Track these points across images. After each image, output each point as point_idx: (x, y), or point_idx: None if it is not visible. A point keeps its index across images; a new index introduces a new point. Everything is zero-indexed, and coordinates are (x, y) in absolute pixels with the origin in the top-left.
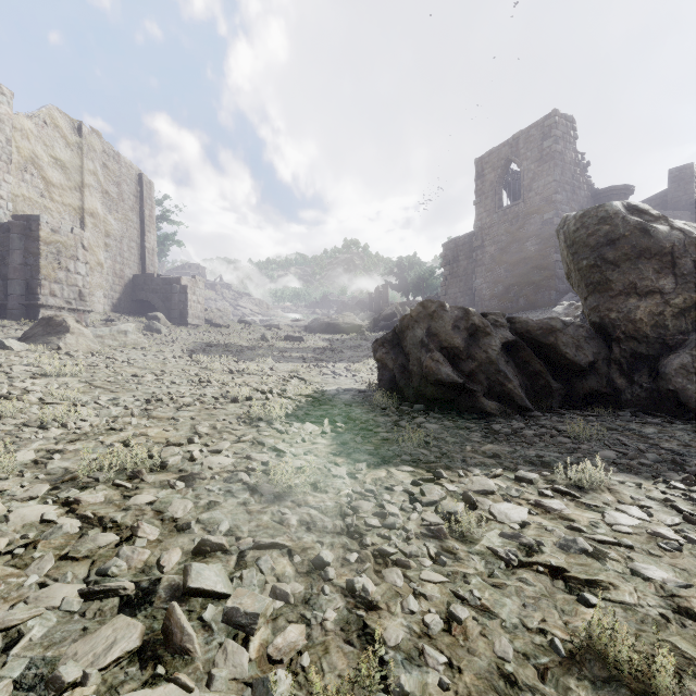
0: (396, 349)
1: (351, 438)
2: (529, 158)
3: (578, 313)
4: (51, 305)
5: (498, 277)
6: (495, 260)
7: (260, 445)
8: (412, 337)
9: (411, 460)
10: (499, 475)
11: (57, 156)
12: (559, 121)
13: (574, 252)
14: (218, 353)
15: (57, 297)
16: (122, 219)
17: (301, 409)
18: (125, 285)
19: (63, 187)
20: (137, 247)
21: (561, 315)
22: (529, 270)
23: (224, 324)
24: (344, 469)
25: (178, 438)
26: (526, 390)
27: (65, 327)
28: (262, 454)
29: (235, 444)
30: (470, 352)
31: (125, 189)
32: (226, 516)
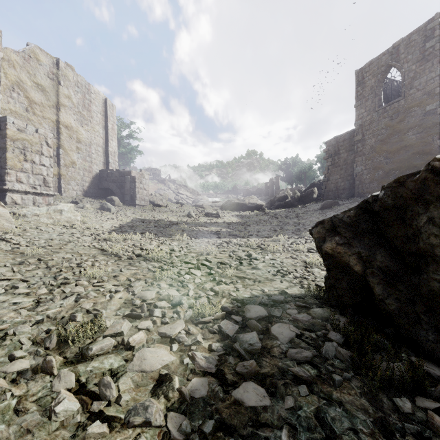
0: (366, 239)
1: None
2: (409, 60)
3: None
4: (16, 189)
5: (378, 164)
6: (375, 150)
7: None
8: (439, 220)
9: None
10: None
11: (39, 81)
12: None
13: None
14: (143, 229)
15: (23, 183)
16: (91, 130)
17: (186, 429)
18: (94, 177)
19: (44, 105)
20: (103, 150)
21: None
22: (409, 156)
23: (163, 204)
24: None
25: None
26: None
27: None
28: None
29: None
30: None
31: (94, 109)
32: None
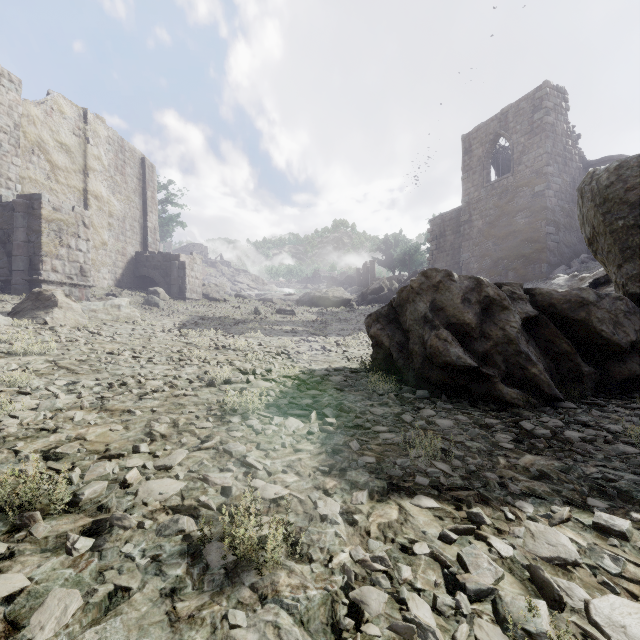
0: (392, 325)
1: (345, 442)
2: (518, 131)
3: (585, 285)
4: (52, 280)
5: (486, 251)
6: (483, 234)
7: (226, 454)
8: (413, 312)
9: (429, 483)
10: (567, 519)
11: (63, 140)
12: (550, 92)
13: (606, 212)
14: (209, 327)
15: (58, 273)
16: (126, 200)
17: (285, 396)
18: (129, 262)
19: (70, 170)
20: (140, 226)
21: (564, 287)
22: (518, 243)
23: (220, 298)
24: (336, 502)
25: (123, 444)
26: (551, 375)
27: (54, 302)
28: (225, 472)
29: (194, 452)
30: (483, 330)
31: (129, 172)
32: (131, 633)
